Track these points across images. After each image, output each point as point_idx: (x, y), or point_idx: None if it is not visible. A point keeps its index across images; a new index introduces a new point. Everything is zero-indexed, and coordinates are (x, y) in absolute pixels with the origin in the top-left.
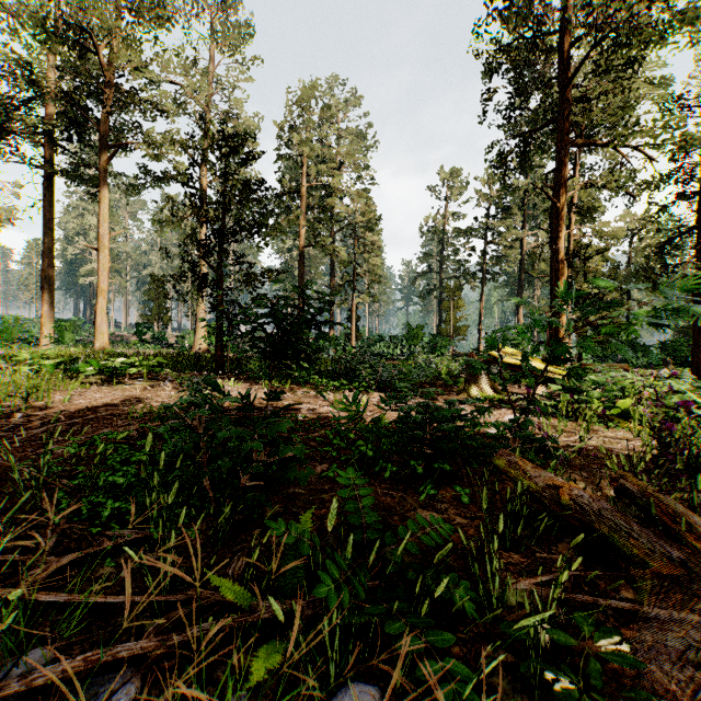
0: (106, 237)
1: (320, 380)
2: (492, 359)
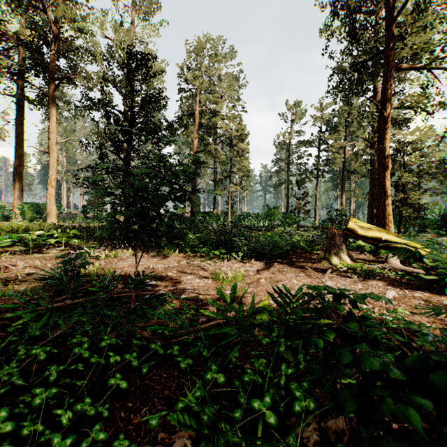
0: (55, 143)
1: (203, 249)
2: (349, 232)
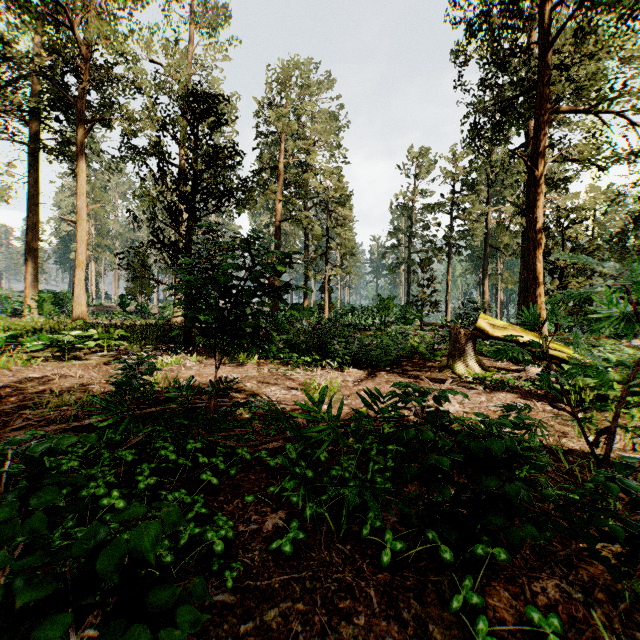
0: (84, 210)
1: (290, 354)
2: (479, 333)
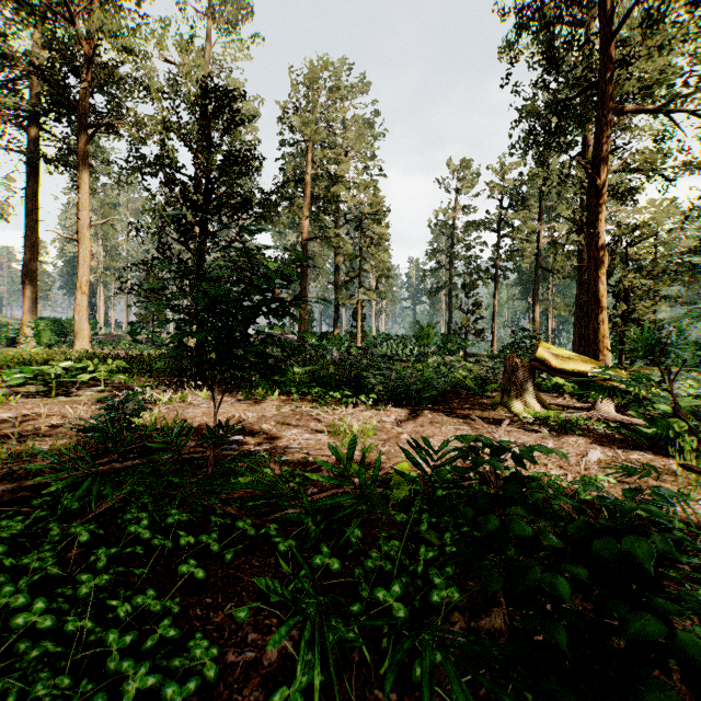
0: (87, 226)
1: (317, 389)
2: (539, 364)
